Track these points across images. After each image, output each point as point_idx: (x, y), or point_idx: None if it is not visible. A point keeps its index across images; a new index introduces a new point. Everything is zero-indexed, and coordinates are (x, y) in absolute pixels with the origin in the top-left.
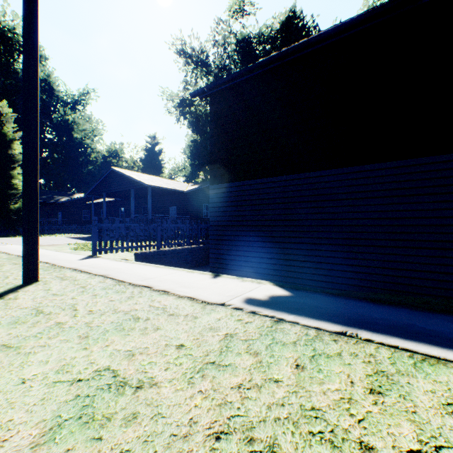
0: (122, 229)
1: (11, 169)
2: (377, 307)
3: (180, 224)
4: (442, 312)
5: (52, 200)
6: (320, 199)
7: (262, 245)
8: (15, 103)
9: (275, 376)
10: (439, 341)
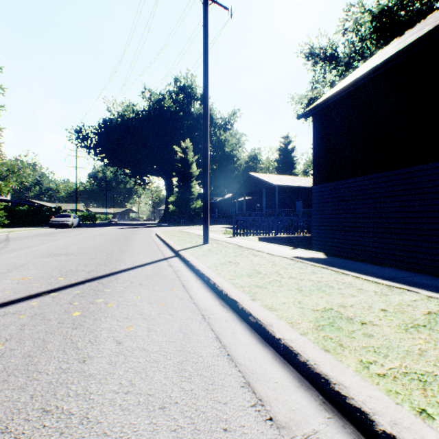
0: (250, 221)
1: (191, 182)
2: (368, 266)
3: (293, 217)
4: (411, 271)
5: (212, 200)
6: (407, 193)
7: (354, 234)
8: (192, 136)
9: (273, 267)
10: (366, 274)
